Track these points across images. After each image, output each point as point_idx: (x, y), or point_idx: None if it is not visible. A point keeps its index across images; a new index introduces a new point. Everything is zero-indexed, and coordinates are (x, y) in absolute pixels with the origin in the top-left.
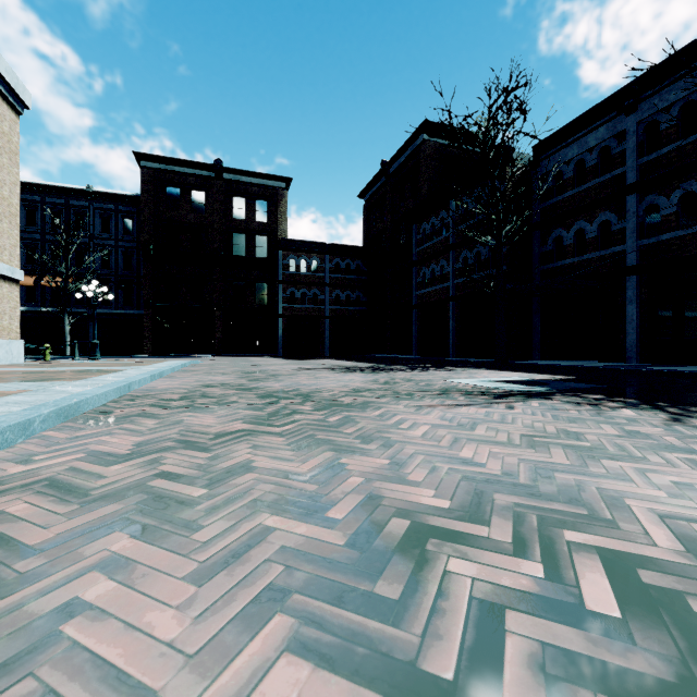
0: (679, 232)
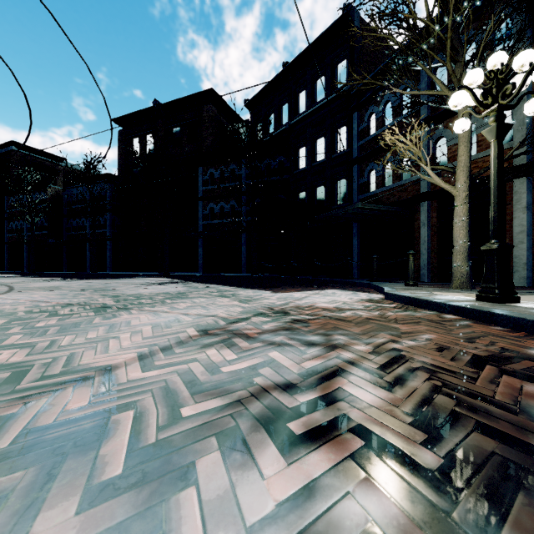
0: (97, 231)
